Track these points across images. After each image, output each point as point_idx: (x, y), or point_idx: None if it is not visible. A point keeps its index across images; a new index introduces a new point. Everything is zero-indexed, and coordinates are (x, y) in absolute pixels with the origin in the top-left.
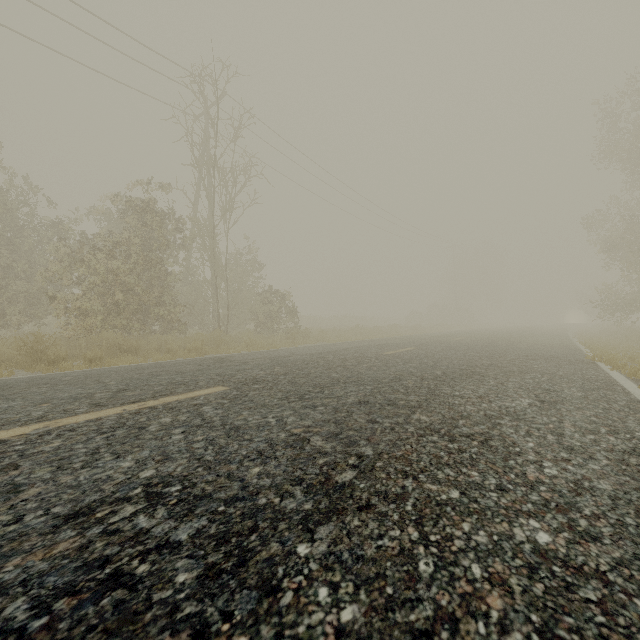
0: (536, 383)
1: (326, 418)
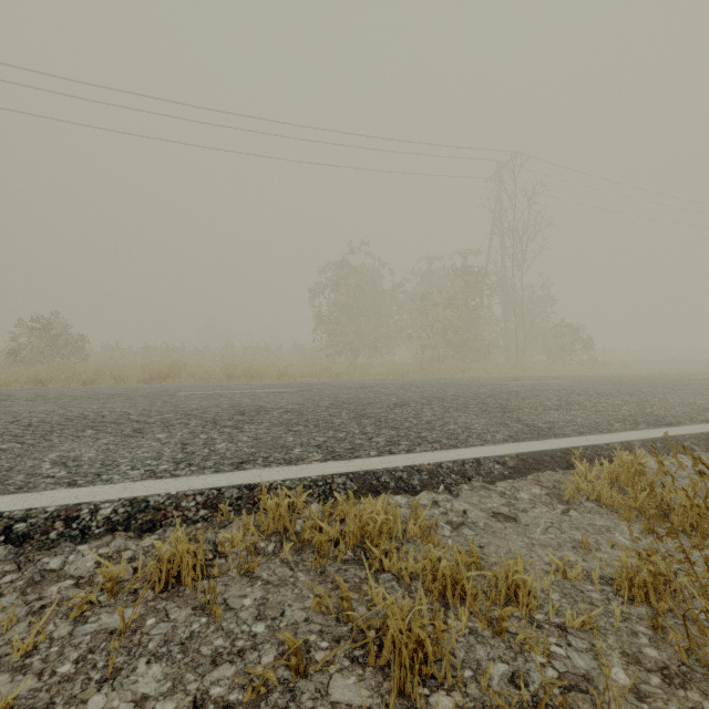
0: None
1: (628, 388)
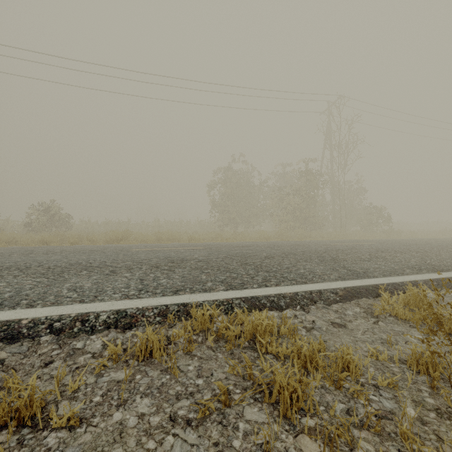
0: None
1: (415, 247)
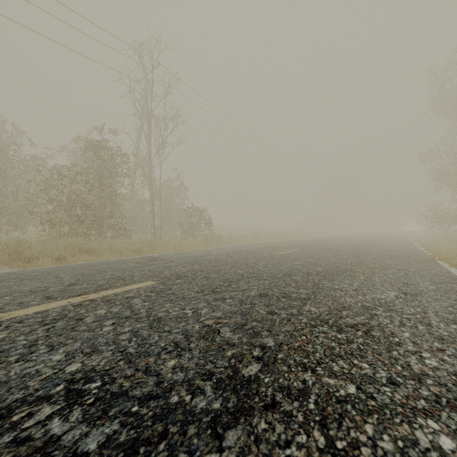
0: (396, 278)
1: (233, 310)
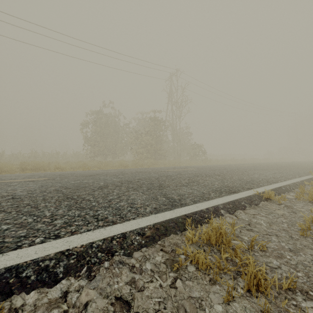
0: (282, 171)
1: (218, 172)
